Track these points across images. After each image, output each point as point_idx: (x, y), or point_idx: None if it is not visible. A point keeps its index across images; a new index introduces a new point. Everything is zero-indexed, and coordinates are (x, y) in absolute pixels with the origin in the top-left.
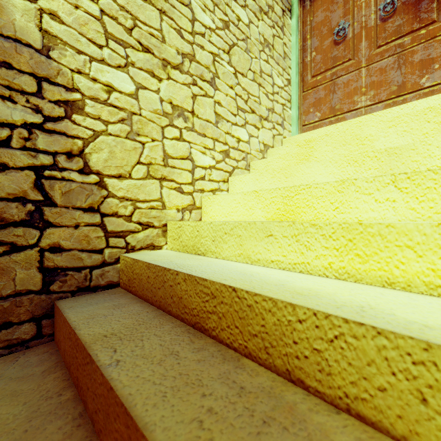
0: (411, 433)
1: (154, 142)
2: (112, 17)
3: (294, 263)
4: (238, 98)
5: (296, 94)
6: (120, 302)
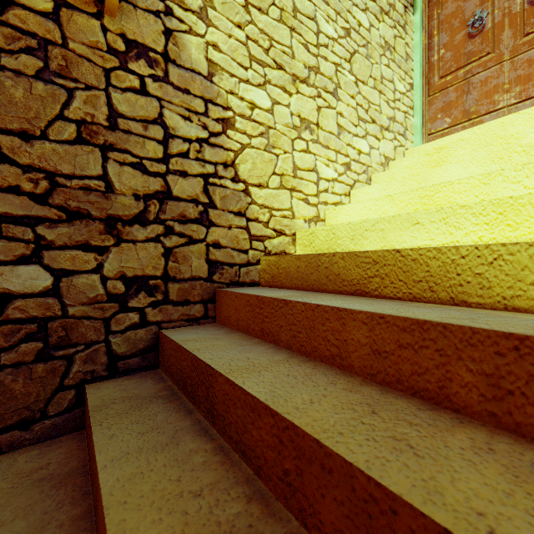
0: None
1: (285, 154)
2: (254, 41)
3: (442, 244)
4: (359, 107)
5: (420, 100)
6: (273, 290)
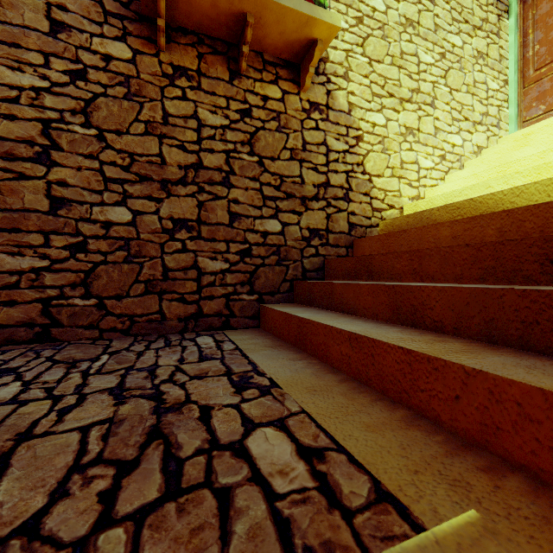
0: None
1: (395, 153)
2: (375, 83)
3: None
4: (453, 111)
5: (515, 92)
6: None
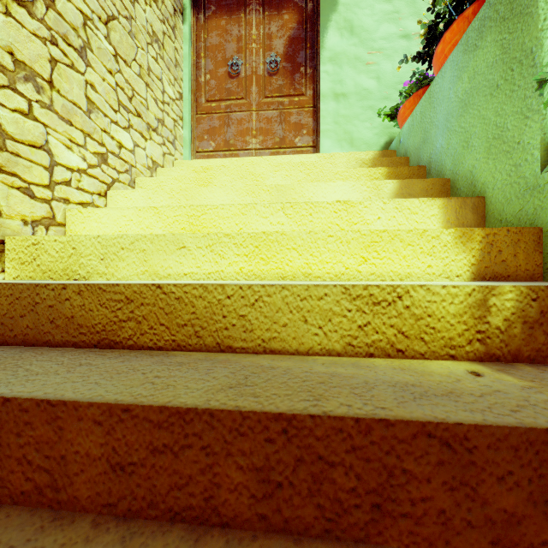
0: (300, 345)
1: None
2: None
3: (209, 273)
4: (120, 90)
5: (189, 114)
6: None
